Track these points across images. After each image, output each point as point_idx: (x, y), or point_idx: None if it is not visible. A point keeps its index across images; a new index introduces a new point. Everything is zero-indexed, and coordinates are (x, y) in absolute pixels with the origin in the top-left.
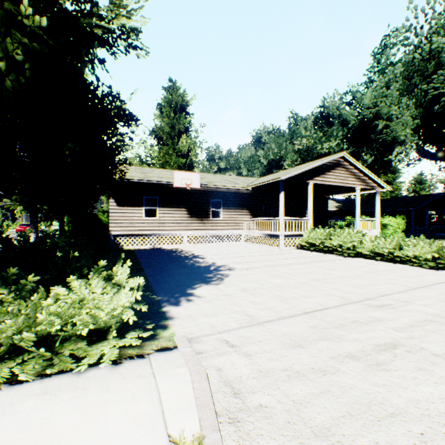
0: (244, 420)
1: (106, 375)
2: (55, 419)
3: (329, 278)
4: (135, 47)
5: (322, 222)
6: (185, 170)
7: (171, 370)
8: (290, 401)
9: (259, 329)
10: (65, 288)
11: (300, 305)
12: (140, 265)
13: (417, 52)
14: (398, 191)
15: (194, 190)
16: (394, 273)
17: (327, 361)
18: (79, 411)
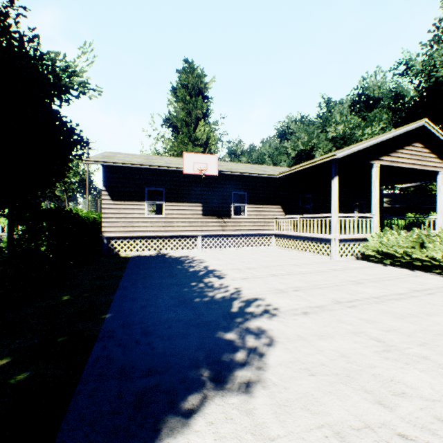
0: None
1: None
2: None
3: None
4: None
5: None
6: None
7: None
8: None
9: None
10: None
11: None
12: (113, 292)
13: None
14: None
15: (210, 179)
16: None
17: None
18: None
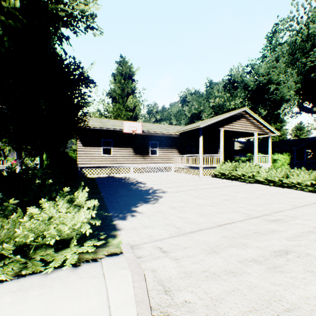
0: (172, 314)
1: (67, 275)
2: (25, 313)
3: (236, 199)
4: (92, 28)
5: (230, 158)
6: (131, 120)
7: (117, 271)
8: (209, 298)
9: (184, 238)
10: (38, 208)
11: (215, 219)
12: (98, 189)
13: (298, 35)
14: (284, 135)
15: (138, 134)
16: (283, 195)
17: (236, 264)
18: (44, 306)
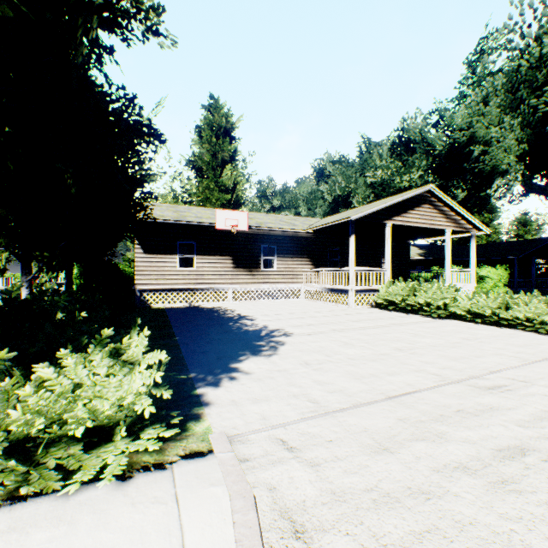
0: None
1: (107, 498)
2: None
3: (417, 347)
4: (157, 32)
5: (402, 274)
6: (230, 208)
7: (202, 490)
8: (381, 547)
9: (328, 422)
10: (53, 368)
11: (382, 386)
12: (170, 329)
13: (524, 58)
14: (496, 235)
15: (241, 233)
16: (502, 341)
17: (428, 475)
18: None
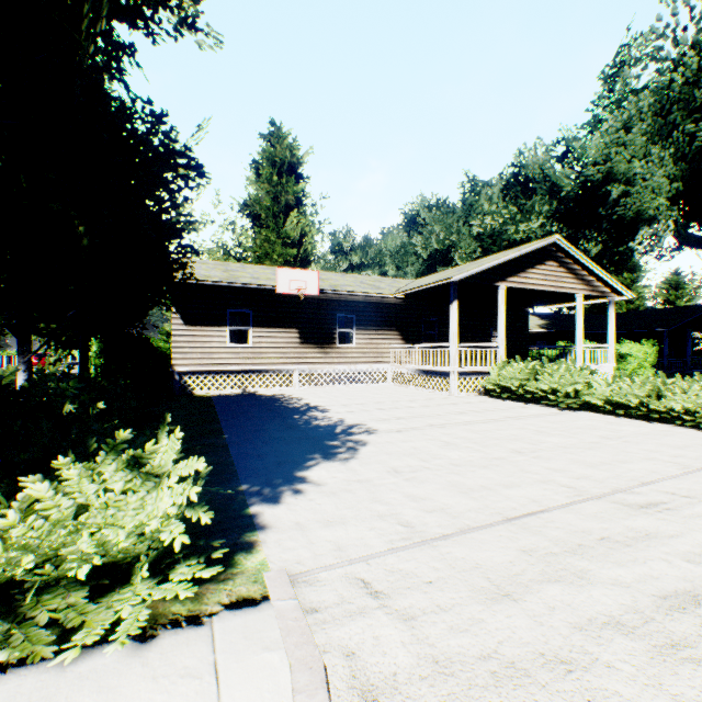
0: None
1: (118, 669)
2: None
3: (542, 449)
4: (194, 26)
5: (518, 351)
6: (296, 266)
7: (252, 657)
8: None
9: (426, 554)
10: (47, 484)
11: (497, 503)
12: (218, 423)
13: (677, 71)
14: (639, 301)
15: (310, 298)
16: (653, 440)
17: (568, 635)
18: None
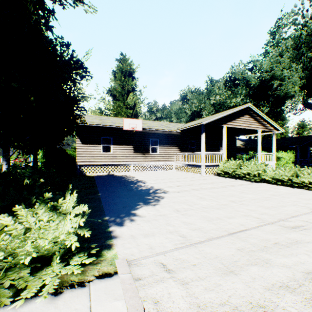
0: None
1: (43, 310)
2: None
3: (244, 200)
4: (82, 1)
5: (232, 156)
6: (132, 118)
7: (108, 304)
8: None
9: (192, 251)
10: (10, 218)
11: (225, 226)
12: (96, 188)
13: (304, 29)
14: (286, 133)
15: (138, 132)
16: (295, 196)
17: (263, 293)
18: None
